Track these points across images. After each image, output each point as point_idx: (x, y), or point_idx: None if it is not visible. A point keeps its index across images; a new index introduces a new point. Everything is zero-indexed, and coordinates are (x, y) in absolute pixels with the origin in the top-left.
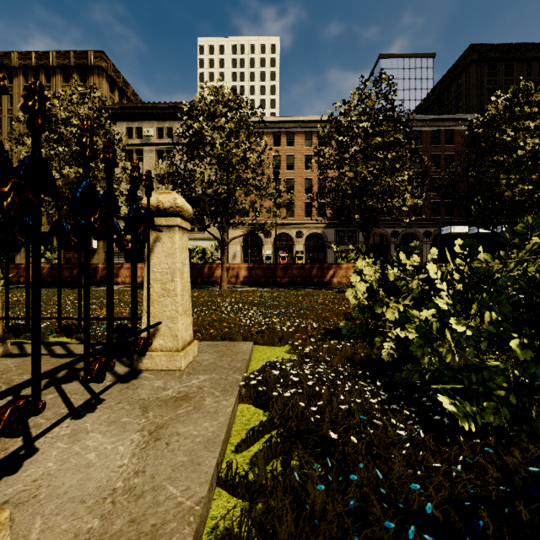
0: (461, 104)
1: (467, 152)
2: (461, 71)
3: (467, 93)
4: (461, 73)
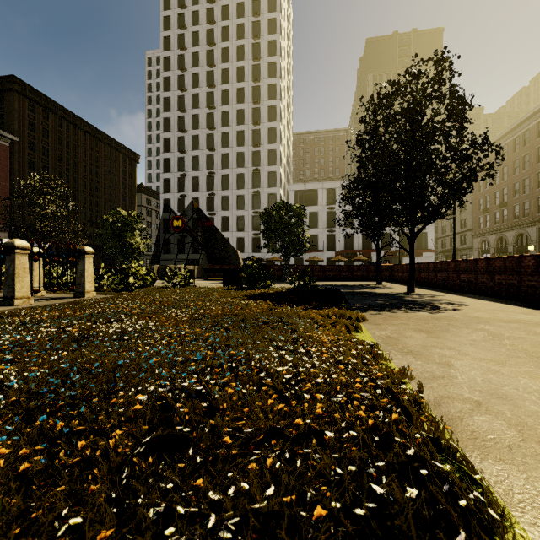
0: (4, 119)
1: (10, 166)
2: (4, 90)
3: (9, 113)
4: (3, 91)
